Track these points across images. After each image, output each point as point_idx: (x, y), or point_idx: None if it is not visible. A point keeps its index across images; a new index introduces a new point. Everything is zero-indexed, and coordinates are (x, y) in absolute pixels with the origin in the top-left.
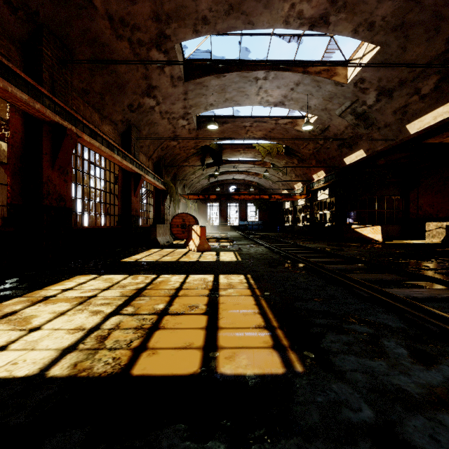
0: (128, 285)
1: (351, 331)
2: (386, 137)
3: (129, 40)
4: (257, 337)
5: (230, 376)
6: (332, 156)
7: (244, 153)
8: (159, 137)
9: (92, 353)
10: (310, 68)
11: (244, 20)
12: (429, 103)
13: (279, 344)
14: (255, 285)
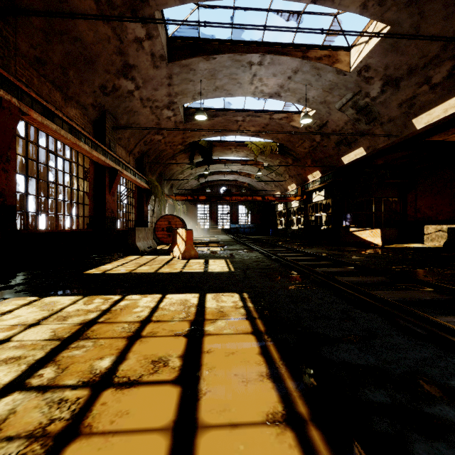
0: (72, 316)
1: (446, 426)
2: (390, 133)
3: None
4: None
5: None
6: (329, 154)
7: (236, 151)
8: (139, 127)
9: None
10: (310, 53)
11: None
12: (440, 94)
13: None
14: (255, 311)
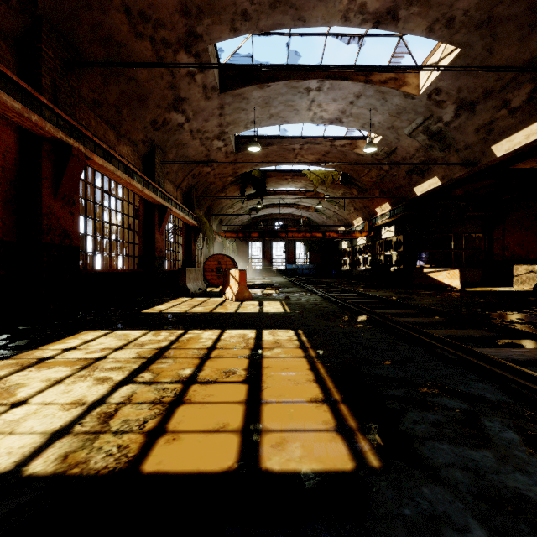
0: (148, 344)
1: (438, 406)
2: (467, 161)
3: (151, 39)
4: (314, 414)
5: (279, 474)
6: (399, 184)
7: (292, 182)
8: (189, 161)
9: (91, 438)
10: (374, 76)
11: (293, 16)
12: (521, 118)
13: (344, 426)
14: (308, 343)
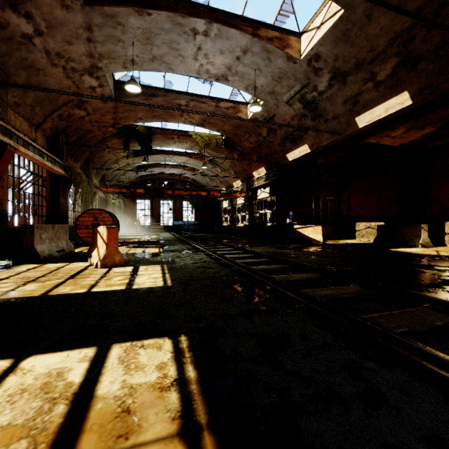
0: None
1: None
2: (333, 131)
3: None
4: None
5: None
6: (274, 151)
7: (179, 142)
8: (42, 88)
9: None
10: (261, 31)
11: None
12: (383, 92)
13: None
14: (199, 396)
